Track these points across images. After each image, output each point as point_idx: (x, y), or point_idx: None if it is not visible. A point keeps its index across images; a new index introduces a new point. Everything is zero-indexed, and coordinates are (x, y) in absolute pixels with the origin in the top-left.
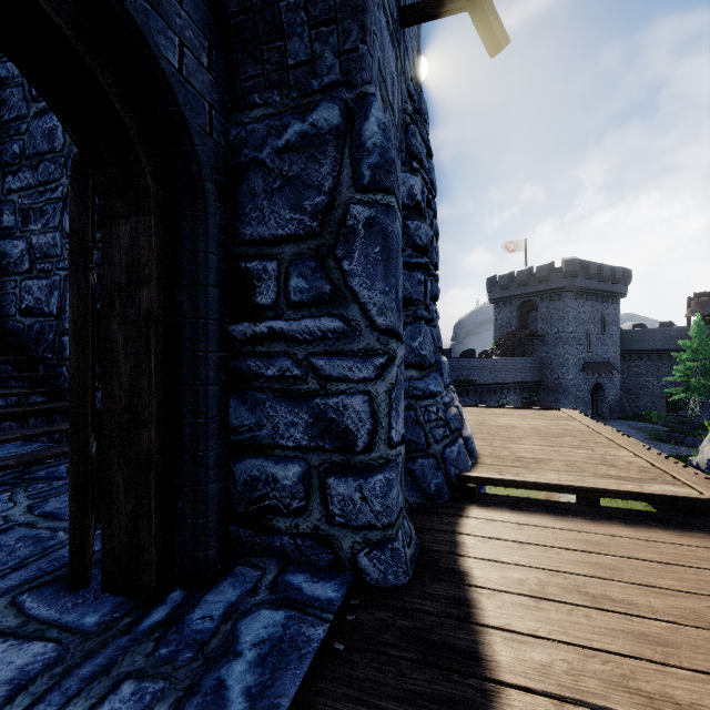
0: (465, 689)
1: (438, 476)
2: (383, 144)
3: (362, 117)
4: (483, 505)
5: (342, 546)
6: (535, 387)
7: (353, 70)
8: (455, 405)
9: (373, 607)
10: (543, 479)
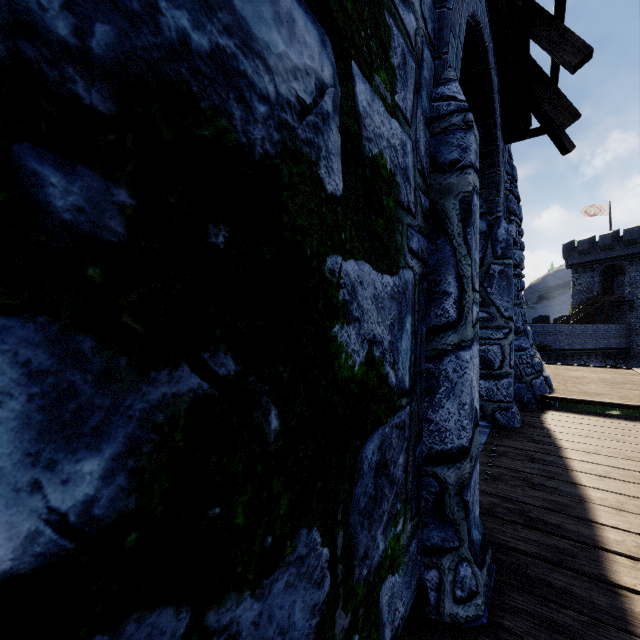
0: (549, 447)
1: (528, 394)
2: (507, 238)
3: (497, 227)
4: (557, 411)
5: (487, 409)
6: (621, 354)
7: (492, 208)
8: (537, 357)
9: (504, 431)
10: (598, 400)
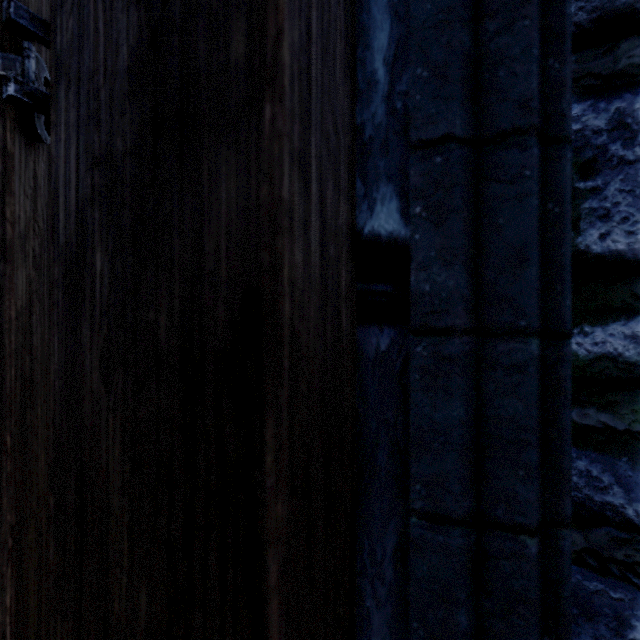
0: None
1: None
2: None
3: None
4: None
5: None
6: None
7: None
8: None
9: None
10: None
